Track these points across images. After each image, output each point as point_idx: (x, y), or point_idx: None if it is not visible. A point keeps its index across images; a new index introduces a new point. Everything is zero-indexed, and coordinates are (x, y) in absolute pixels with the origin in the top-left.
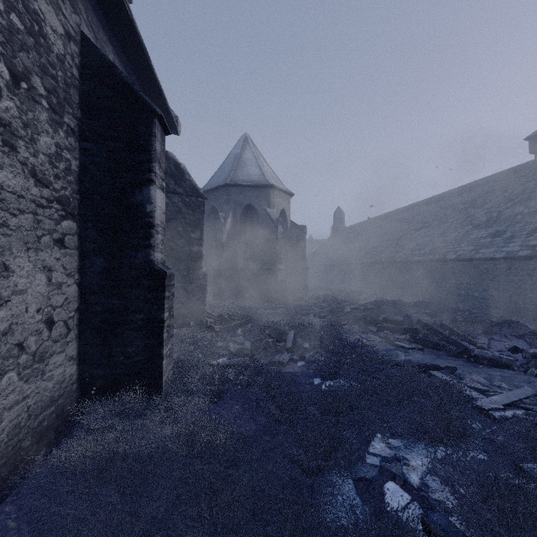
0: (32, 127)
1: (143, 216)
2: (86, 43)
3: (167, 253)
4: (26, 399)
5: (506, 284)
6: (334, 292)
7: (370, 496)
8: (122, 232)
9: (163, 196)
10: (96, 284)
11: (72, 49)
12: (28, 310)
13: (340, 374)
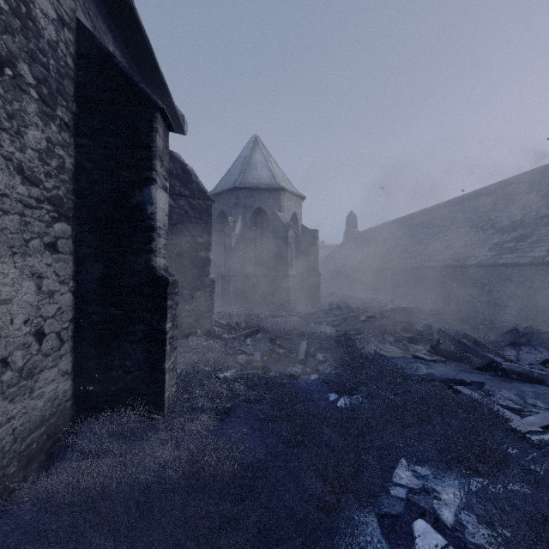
0: (18, 119)
1: (143, 219)
2: (82, 30)
3: (173, 259)
4: (11, 421)
5: (532, 291)
6: (347, 299)
7: (397, 536)
8: (121, 235)
9: (166, 197)
10: (93, 292)
11: (66, 37)
12: (13, 321)
13: (357, 389)
